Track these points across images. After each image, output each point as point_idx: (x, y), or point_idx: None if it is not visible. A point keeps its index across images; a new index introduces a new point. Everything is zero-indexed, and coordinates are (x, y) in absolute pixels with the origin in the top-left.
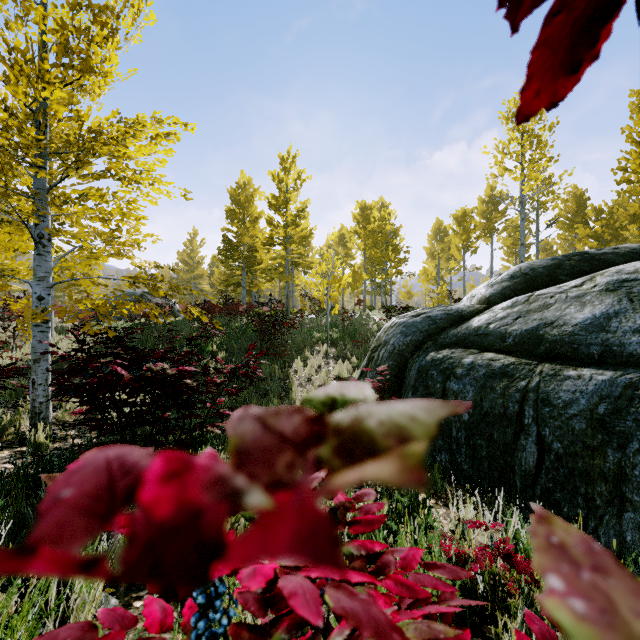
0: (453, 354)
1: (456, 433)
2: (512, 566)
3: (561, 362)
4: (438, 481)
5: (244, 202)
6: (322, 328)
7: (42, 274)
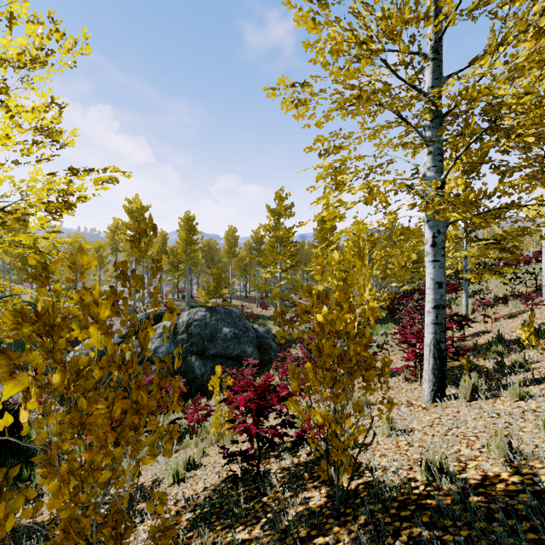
0: None
1: None
2: None
3: None
4: None
5: None
6: None
7: None
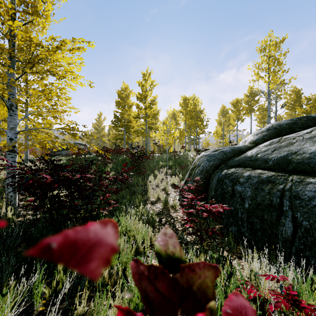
0: (237, 171)
1: (241, 215)
2: (300, 310)
3: (303, 174)
4: (231, 242)
5: (124, 97)
6: (164, 160)
7: (12, 126)
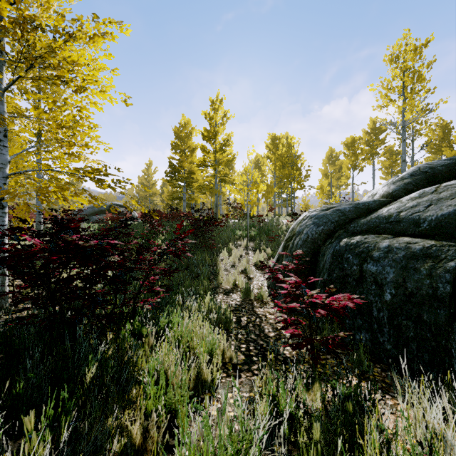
0: (367, 239)
1: (377, 313)
2: None
3: None
4: (364, 361)
5: (184, 137)
6: (243, 228)
7: None
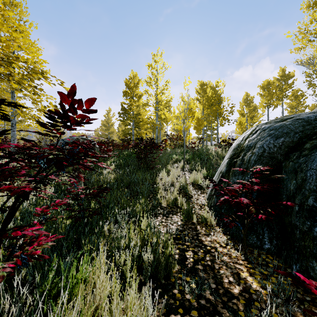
0: None
1: None
2: None
3: None
4: None
5: (133, 86)
6: (178, 153)
7: None
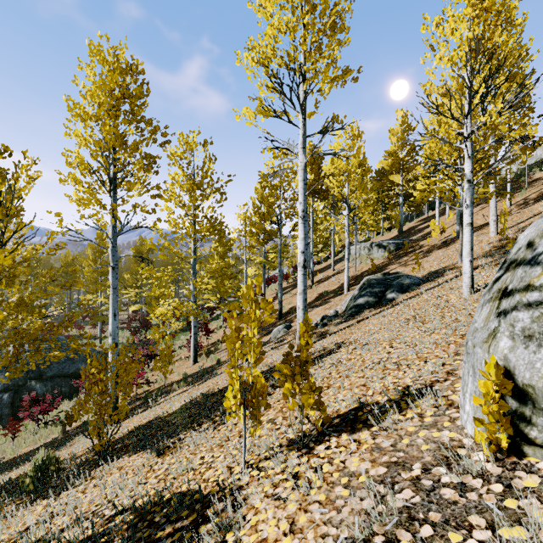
0: None
1: None
2: None
3: None
4: None
5: None
6: None
7: None
